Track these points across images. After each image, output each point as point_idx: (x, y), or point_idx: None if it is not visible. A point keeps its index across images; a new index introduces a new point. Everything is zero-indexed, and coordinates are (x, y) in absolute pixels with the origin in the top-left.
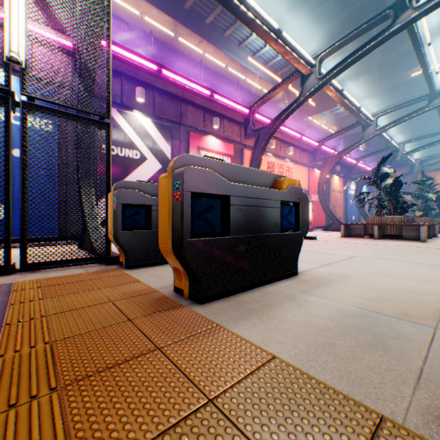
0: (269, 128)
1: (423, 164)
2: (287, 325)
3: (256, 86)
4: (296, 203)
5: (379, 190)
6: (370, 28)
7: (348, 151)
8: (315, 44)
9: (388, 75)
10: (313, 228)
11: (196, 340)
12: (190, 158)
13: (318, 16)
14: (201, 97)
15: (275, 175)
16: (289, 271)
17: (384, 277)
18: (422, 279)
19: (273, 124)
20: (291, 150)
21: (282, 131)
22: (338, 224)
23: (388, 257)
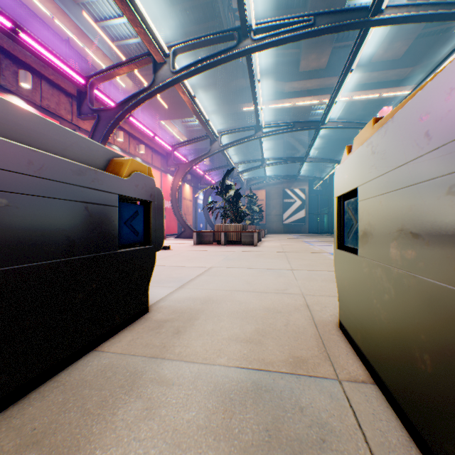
0: (115, 113)
1: (249, 184)
2: None
3: (100, 64)
4: (147, 201)
5: (225, 200)
6: (221, 41)
7: (199, 161)
8: (168, 44)
9: (228, 103)
10: (167, 236)
11: None
12: None
13: (172, 16)
14: None
15: (110, 152)
16: (135, 312)
17: (248, 293)
18: (278, 289)
19: (121, 108)
20: (144, 149)
21: (132, 123)
22: (190, 231)
23: (240, 265)
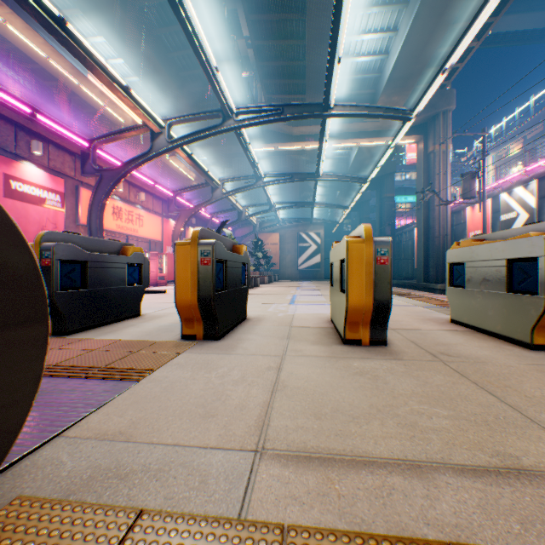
0: (117, 173)
1: (263, 226)
2: (129, 333)
3: (97, 100)
4: (140, 264)
5: None
6: (210, 118)
7: (202, 208)
8: (171, 87)
9: (236, 143)
10: (169, 282)
11: (76, 343)
12: (55, 233)
13: (174, 60)
14: (14, 112)
15: (123, 243)
16: (135, 314)
17: None
18: None
19: (122, 169)
20: (144, 197)
21: (132, 175)
22: None
23: None
